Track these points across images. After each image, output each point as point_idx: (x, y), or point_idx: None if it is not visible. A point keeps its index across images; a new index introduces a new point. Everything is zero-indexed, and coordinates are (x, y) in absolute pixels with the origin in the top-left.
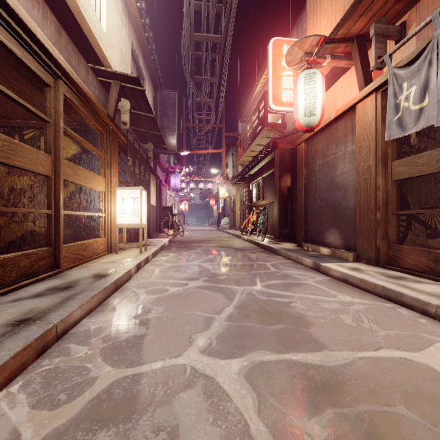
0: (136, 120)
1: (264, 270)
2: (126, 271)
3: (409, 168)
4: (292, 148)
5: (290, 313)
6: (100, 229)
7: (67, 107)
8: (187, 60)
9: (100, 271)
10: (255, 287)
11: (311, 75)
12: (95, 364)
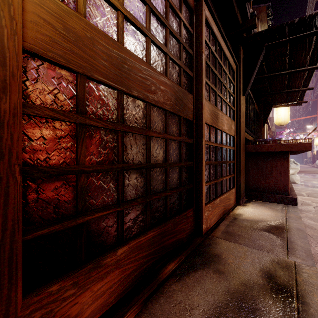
0: None
1: None
2: None
3: None
4: None
5: None
6: None
7: None
8: None
9: None
10: None
11: None
12: None
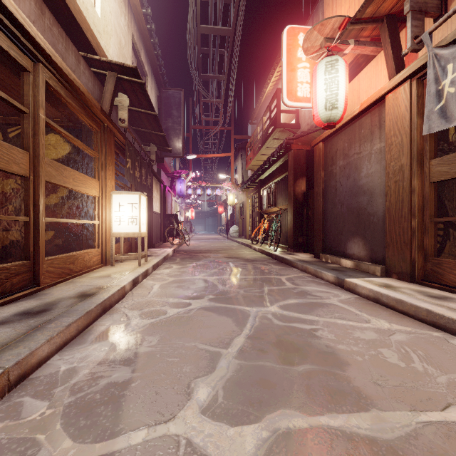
0: (137, 119)
1: (279, 286)
2: (118, 289)
3: (452, 166)
4: (307, 149)
5: (317, 347)
6: (94, 238)
7: (54, 99)
8: (193, 55)
9: (88, 288)
10: (270, 309)
11: (333, 63)
12: (50, 434)
